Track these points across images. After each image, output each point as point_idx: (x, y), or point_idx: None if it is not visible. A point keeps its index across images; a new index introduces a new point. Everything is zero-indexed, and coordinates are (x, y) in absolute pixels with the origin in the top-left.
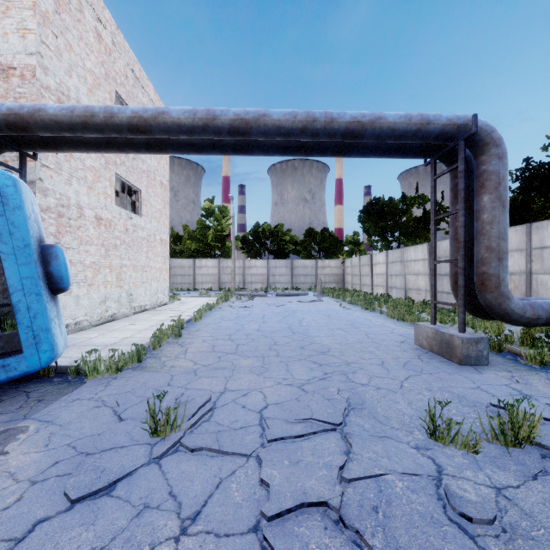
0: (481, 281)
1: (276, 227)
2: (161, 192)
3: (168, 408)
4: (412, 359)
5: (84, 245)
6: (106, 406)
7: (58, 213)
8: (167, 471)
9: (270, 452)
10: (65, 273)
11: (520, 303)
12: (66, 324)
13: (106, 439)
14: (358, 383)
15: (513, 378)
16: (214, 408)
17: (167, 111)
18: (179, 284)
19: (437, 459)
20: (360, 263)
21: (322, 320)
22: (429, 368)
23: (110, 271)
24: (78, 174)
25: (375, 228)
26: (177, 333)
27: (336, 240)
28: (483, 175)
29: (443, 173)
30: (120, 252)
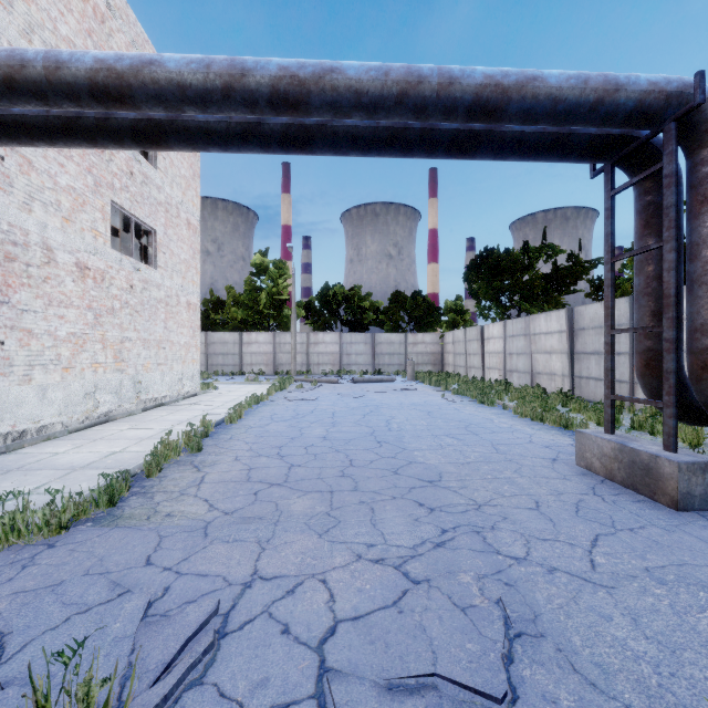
0: (702, 363)
1: (351, 289)
2: (189, 236)
3: (85, 682)
4: (586, 496)
5: (56, 307)
6: None
7: (6, 255)
8: None
9: None
10: None
11: None
12: (21, 430)
13: None
14: (509, 557)
15: None
16: (221, 637)
17: (158, 59)
18: (220, 367)
19: None
20: (466, 337)
21: (421, 420)
22: (623, 516)
23: (103, 348)
24: (45, 195)
25: (487, 289)
26: (195, 446)
27: (432, 307)
28: (706, 182)
29: (631, 182)
30: (121, 319)
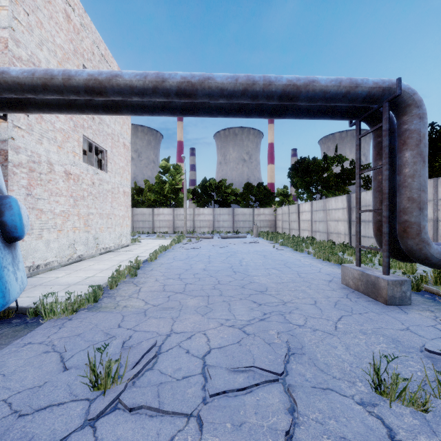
0: (403, 228)
1: (220, 181)
2: (124, 152)
3: (109, 361)
4: (342, 298)
5: (54, 196)
6: (54, 352)
7: (30, 168)
8: (100, 437)
9: (211, 410)
10: (19, 223)
11: (438, 248)
12: (37, 265)
13: (44, 395)
14: (295, 324)
15: (437, 318)
16: (159, 354)
17: (120, 74)
18: (140, 229)
19: (386, 419)
20: (289, 211)
21: (259, 260)
22: (358, 307)
23: (78, 219)
24: (49, 134)
25: (301, 182)
26: (133, 273)
27: (269, 192)
28: (405, 134)
29: (368, 132)
30: (87, 202)
